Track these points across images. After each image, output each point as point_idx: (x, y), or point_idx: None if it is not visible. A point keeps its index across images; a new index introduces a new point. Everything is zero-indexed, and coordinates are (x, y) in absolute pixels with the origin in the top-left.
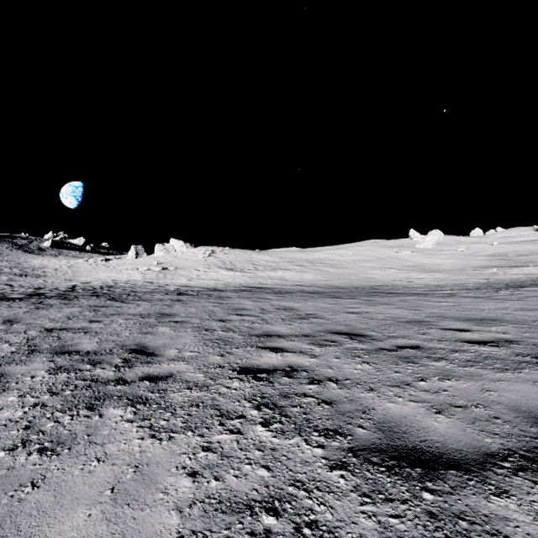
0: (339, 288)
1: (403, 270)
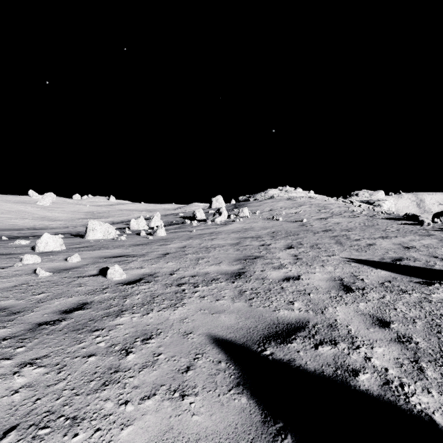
0: (7, 229)
1: (36, 220)
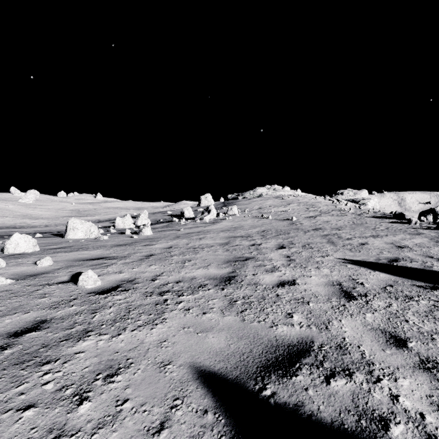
0: None
1: (18, 218)
